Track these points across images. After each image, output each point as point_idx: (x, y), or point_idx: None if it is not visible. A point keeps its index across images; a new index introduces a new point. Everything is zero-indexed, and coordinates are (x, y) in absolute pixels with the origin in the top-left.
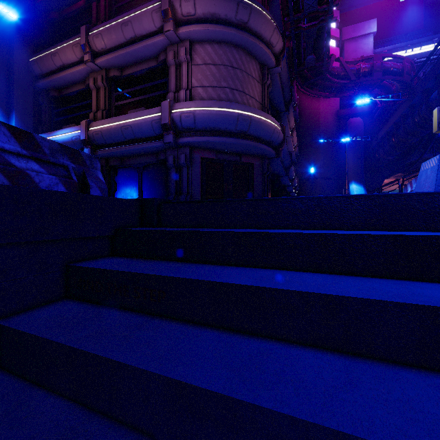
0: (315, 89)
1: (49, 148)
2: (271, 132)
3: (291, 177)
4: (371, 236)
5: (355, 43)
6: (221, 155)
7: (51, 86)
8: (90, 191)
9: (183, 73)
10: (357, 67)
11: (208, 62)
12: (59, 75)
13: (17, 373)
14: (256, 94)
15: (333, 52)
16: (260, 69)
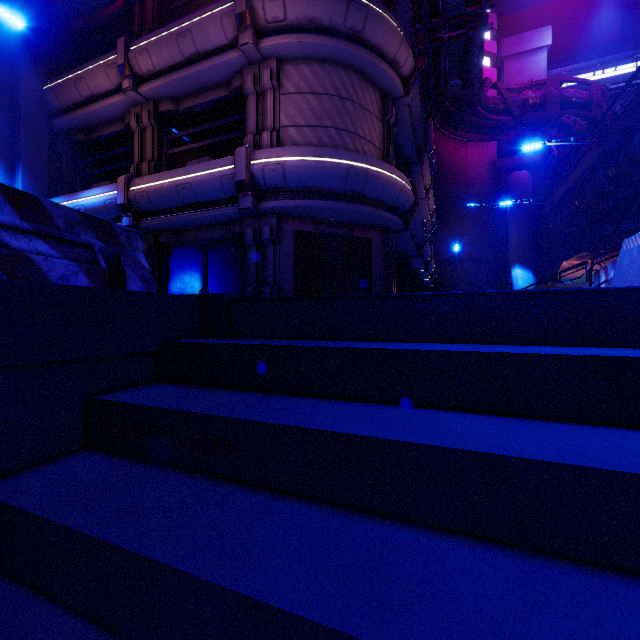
0: (462, 129)
1: (65, 219)
2: (396, 192)
3: (425, 259)
4: (557, 358)
5: (520, 62)
6: (323, 226)
7: (75, 126)
8: (127, 283)
9: (268, 106)
10: (523, 97)
11: (304, 90)
12: (86, 111)
13: (6, 571)
14: (375, 137)
15: (487, 75)
16: (381, 100)
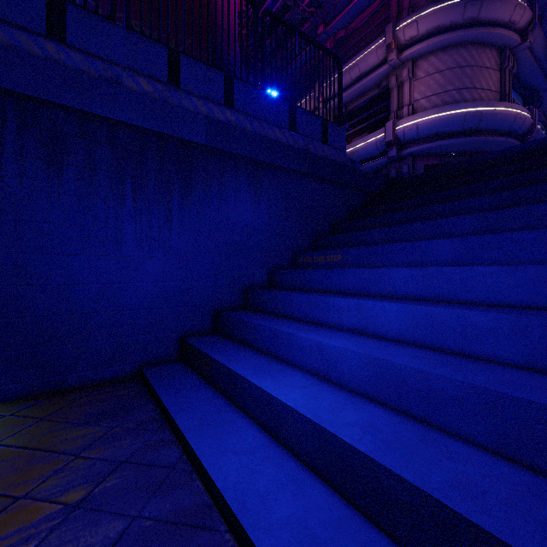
0: None
1: None
2: (510, 121)
3: None
4: (516, 154)
5: None
6: (446, 158)
7: None
8: None
9: (405, 91)
10: None
11: (431, 73)
12: None
13: None
14: (492, 84)
15: None
16: (498, 55)
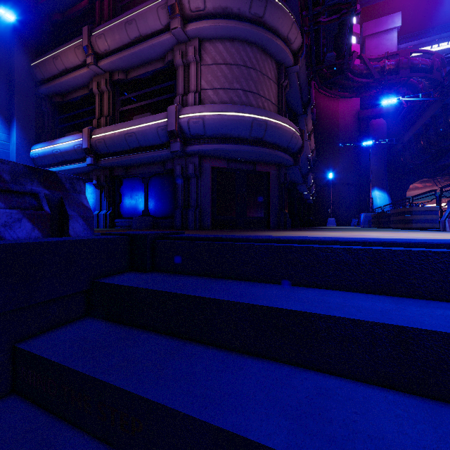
0: (335, 89)
1: (10, 173)
2: (289, 138)
3: (308, 184)
4: None
5: (377, 39)
6: (233, 163)
7: (54, 91)
8: (69, 222)
9: (192, 74)
10: (381, 64)
11: (219, 62)
12: (61, 80)
13: None
14: (272, 96)
15: (353, 49)
16: (277, 69)
